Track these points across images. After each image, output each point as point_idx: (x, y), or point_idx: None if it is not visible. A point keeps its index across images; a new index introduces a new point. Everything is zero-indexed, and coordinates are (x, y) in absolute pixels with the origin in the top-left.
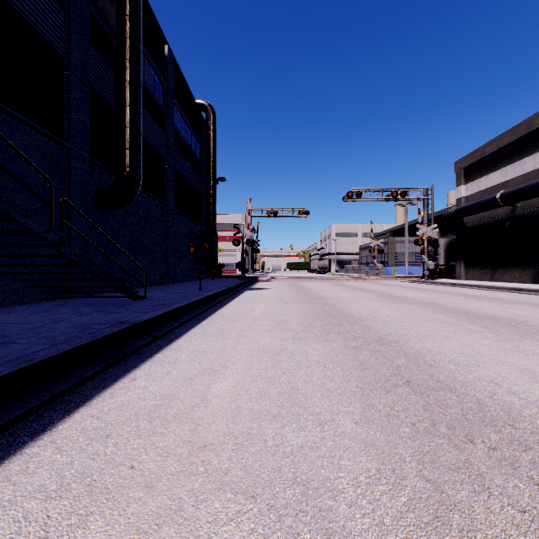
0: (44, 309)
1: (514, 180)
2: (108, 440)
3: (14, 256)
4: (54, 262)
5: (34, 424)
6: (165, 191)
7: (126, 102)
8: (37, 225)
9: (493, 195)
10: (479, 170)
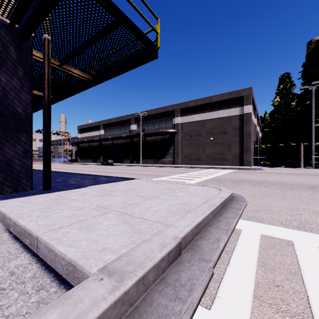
0: None
1: (90, 137)
2: None
3: None
4: None
5: None
6: None
7: None
8: None
9: (85, 140)
10: (83, 131)
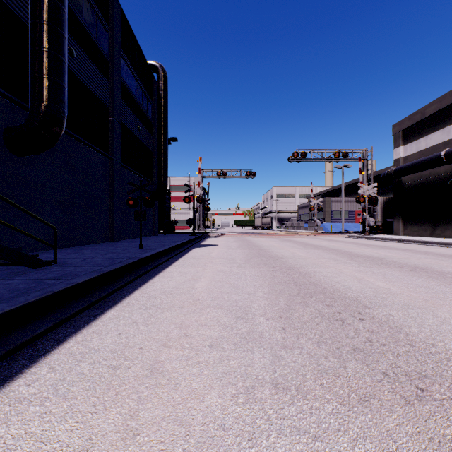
0: None
1: None
2: None
3: None
4: None
5: None
6: (110, 144)
7: (42, 19)
8: None
9: (437, 153)
10: (418, 131)
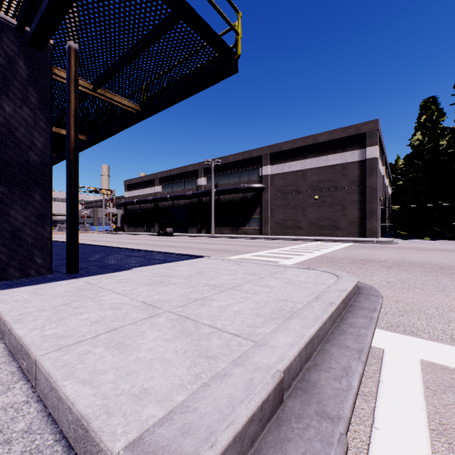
0: None
1: (141, 196)
2: None
3: None
4: None
5: None
6: None
7: None
8: None
9: (134, 200)
10: (132, 188)
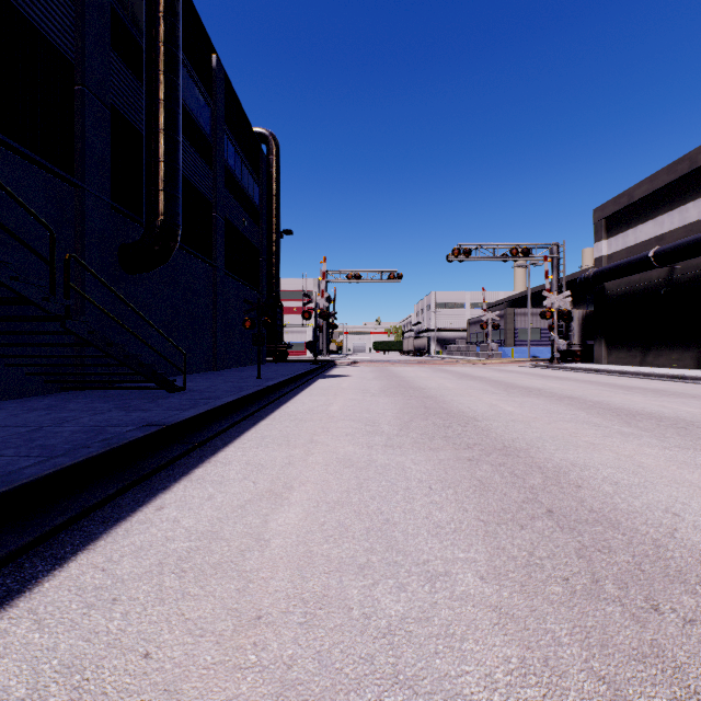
0: (46, 405)
1: (673, 233)
2: (114, 607)
3: (4, 333)
4: (62, 341)
5: (9, 581)
6: (212, 247)
7: (160, 127)
8: (33, 290)
9: (645, 253)
10: (626, 220)
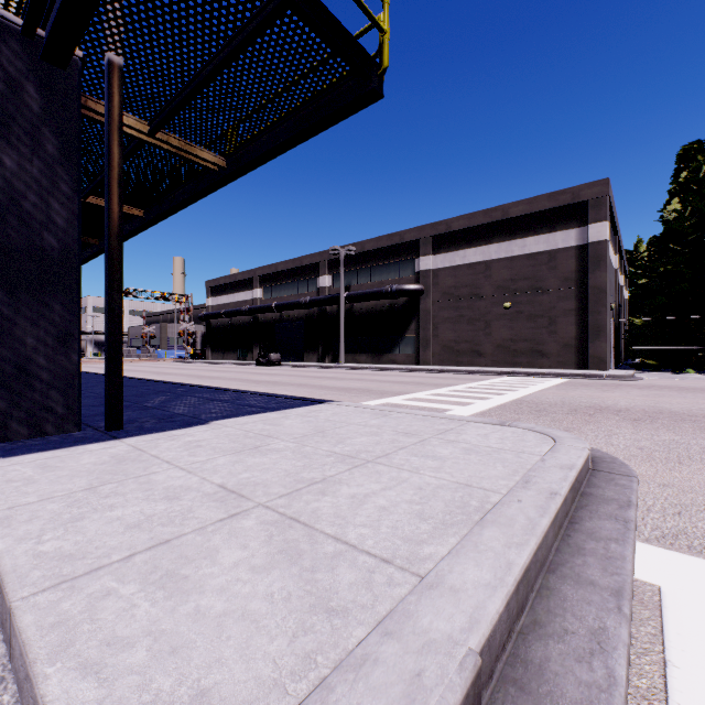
0: None
1: (232, 304)
2: None
3: None
4: None
5: None
6: None
7: None
8: None
9: (221, 311)
10: (218, 292)
